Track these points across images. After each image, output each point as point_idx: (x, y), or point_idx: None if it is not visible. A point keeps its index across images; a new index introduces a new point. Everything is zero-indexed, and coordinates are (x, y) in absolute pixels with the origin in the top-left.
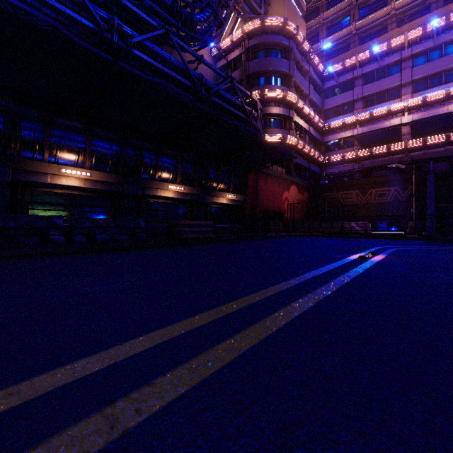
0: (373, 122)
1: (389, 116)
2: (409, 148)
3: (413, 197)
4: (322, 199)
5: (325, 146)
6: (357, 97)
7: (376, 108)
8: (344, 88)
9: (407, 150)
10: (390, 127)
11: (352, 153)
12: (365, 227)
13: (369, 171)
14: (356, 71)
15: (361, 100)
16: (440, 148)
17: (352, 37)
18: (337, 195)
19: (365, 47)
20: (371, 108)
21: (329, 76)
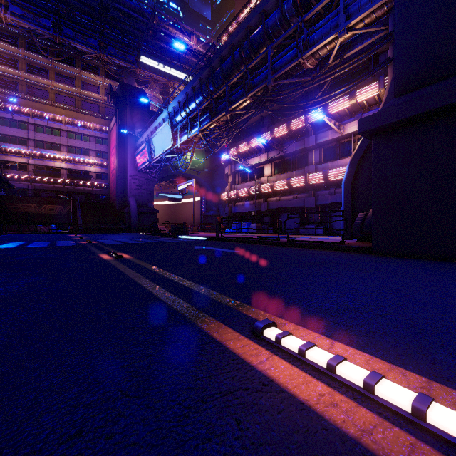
0: (43, 160)
1: (54, 160)
2: (66, 183)
3: (69, 212)
4: (4, 207)
5: (0, 162)
6: (31, 138)
7: (45, 151)
8: (19, 124)
9: (65, 184)
10: (54, 167)
11: (28, 176)
12: (48, 228)
13: (40, 191)
14: (30, 119)
15: (34, 141)
16: (81, 187)
17: (20, 80)
18: (19, 206)
19: (37, 105)
20: (42, 150)
21: (5, 108)
